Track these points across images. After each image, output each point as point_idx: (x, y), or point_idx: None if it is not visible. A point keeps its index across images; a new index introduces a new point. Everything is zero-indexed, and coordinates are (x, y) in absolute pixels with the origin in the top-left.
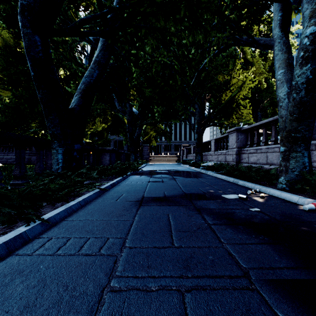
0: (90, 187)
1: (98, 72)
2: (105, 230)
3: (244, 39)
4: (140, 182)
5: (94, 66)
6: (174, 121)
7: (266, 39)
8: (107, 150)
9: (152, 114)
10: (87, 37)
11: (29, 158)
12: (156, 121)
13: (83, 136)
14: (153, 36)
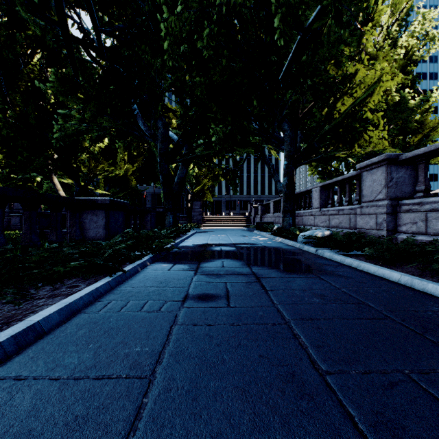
0: None
1: None
2: None
3: None
4: (152, 307)
5: None
6: (245, 151)
7: None
8: (99, 205)
9: (204, 140)
10: None
11: (9, 220)
12: (212, 152)
13: None
14: None
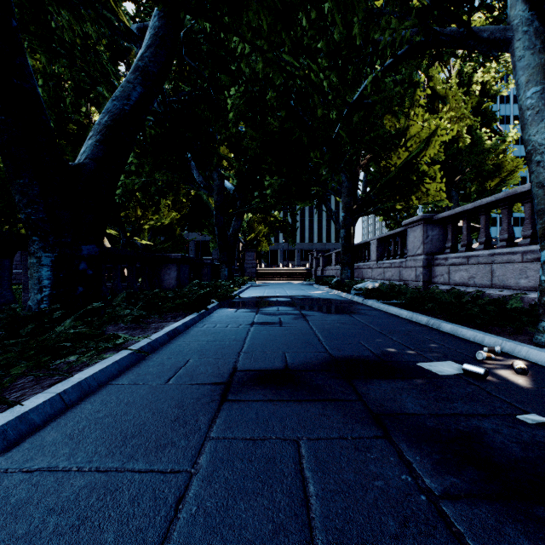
0: (108, 346)
1: (143, 91)
2: (78, 540)
3: (447, 33)
4: (233, 326)
5: (132, 78)
6: (301, 204)
7: (496, 28)
8: (172, 259)
9: (260, 192)
10: (124, 25)
11: None
12: (268, 204)
13: (105, 226)
14: (259, 3)
